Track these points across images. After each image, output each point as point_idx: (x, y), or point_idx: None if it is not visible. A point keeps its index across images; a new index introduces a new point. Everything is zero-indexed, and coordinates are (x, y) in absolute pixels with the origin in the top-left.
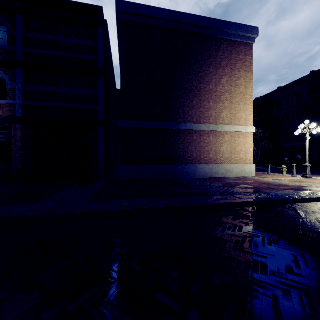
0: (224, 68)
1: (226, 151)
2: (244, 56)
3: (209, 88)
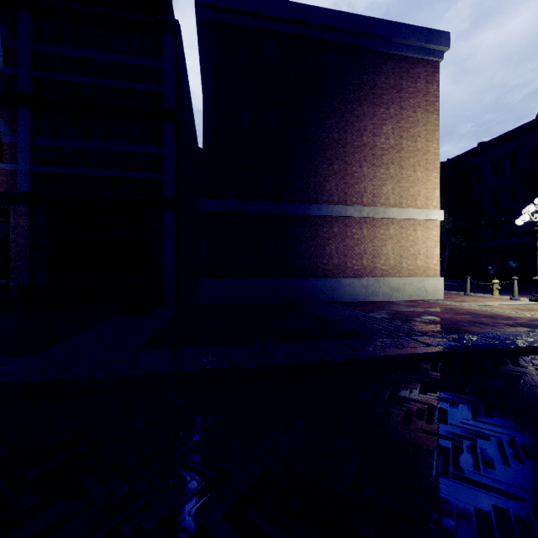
0: (388, 106)
1: (391, 254)
2: (423, 84)
3: (361, 141)
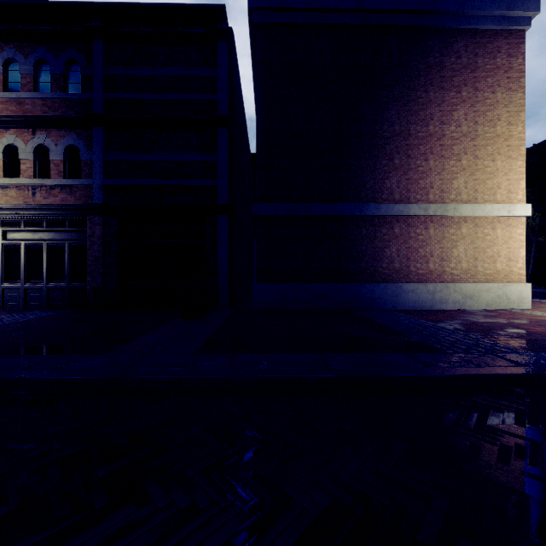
0: (459, 89)
1: (463, 257)
2: (505, 59)
3: (426, 131)
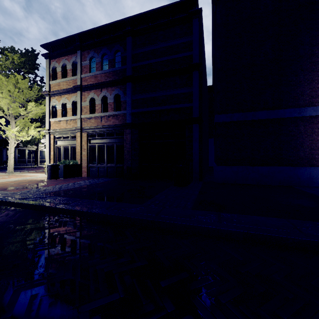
0: None
1: None
2: None
3: None
